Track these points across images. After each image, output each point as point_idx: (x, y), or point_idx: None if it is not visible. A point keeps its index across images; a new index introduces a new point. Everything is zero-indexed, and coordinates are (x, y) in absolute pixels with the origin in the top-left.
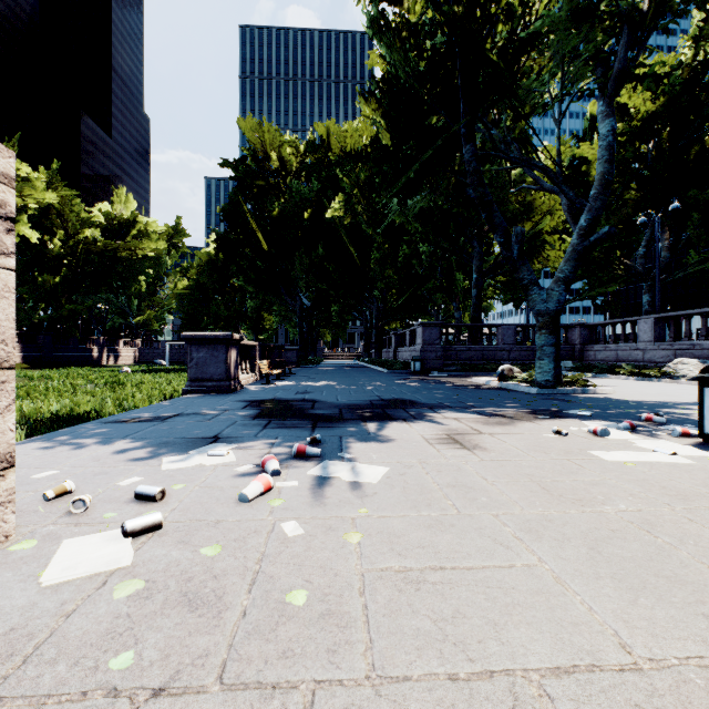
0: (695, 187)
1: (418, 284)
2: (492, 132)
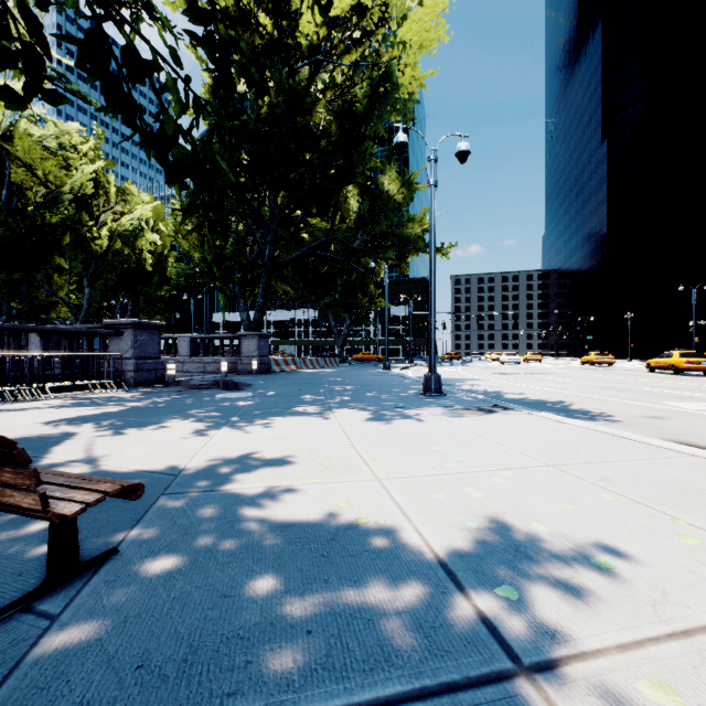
0: (143, 283)
1: None
2: (35, 274)
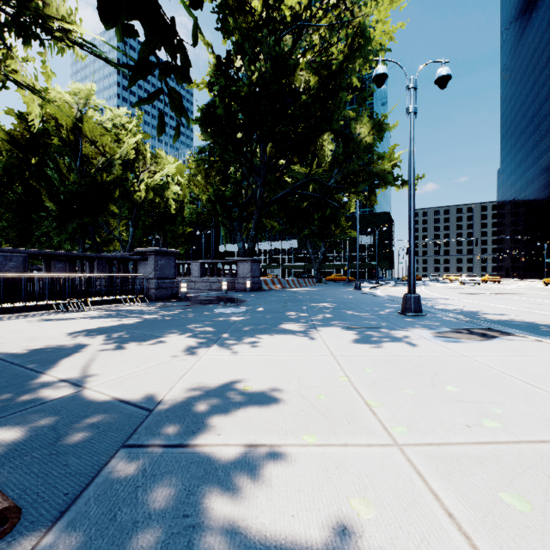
0: (170, 224)
1: (34, 241)
2: (98, 218)
